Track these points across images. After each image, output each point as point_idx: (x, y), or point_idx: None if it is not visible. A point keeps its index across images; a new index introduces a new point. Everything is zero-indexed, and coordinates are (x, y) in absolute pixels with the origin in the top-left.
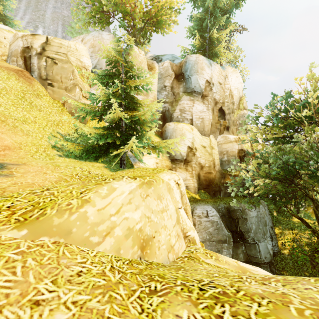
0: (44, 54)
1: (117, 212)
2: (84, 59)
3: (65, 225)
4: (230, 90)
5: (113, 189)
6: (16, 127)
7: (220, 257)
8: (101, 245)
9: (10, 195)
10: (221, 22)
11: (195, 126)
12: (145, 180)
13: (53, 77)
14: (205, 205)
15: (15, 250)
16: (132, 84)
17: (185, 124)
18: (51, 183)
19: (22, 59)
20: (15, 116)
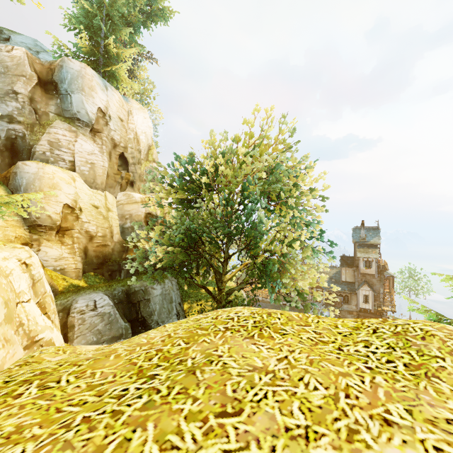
0: None
1: None
2: None
3: None
4: (136, 133)
5: None
6: None
7: (78, 349)
8: None
9: None
10: (124, 34)
11: (80, 174)
12: None
13: None
14: (92, 293)
15: None
16: None
17: (59, 167)
18: None
19: None
20: None
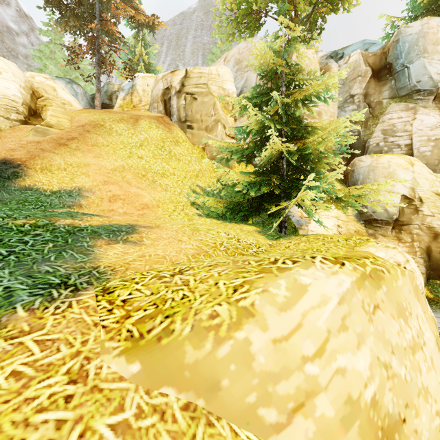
0: (183, 91)
1: (320, 353)
2: (227, 85)
3: (206, 366)
4: None
5: (301, 288)
6: (155, 181)
7: None
8: (283, 433)
9: (131, 276)
10: None
11: (418, 158)
12: (366, 269)
13: (192, 116)
14: None
15: (115, 415)
16: (300, 97)
17: (394, 155)
18: (187, 258)
19: (162, 103)
20: (154, 169)
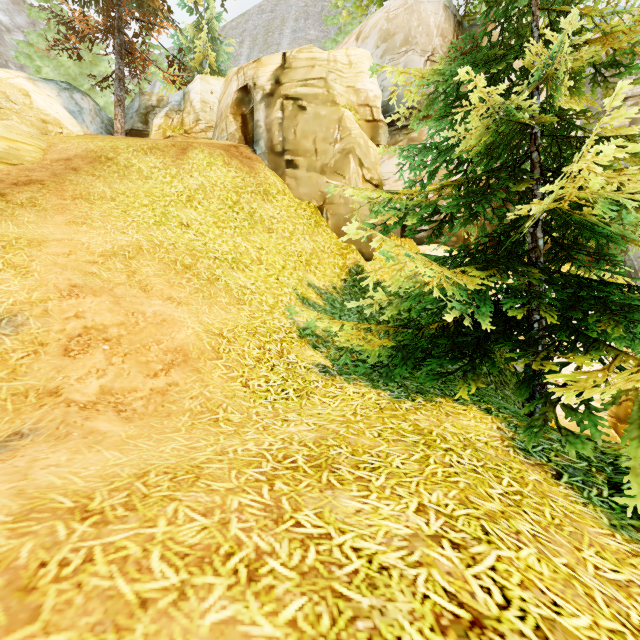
0: (278, 92)
1: None
2: (365, 82)
3: None
4: None
5: None
6: (214, 280)
7: None
8: None
9: None
10: None
11: None
12: None
13: (296, 144)
14: None
15: None
16: (619, 45)
17: None
18: None
19: (237, 121)
20: (216, 250)
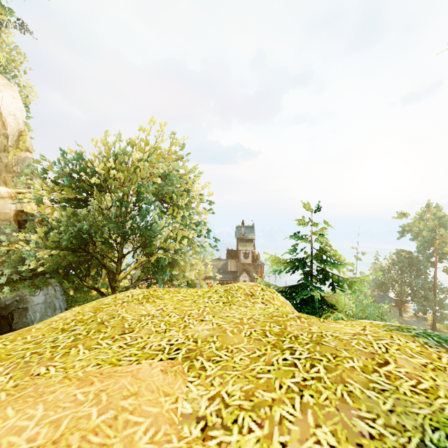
0: None
1: None
2: None
3: None
4: (0, 113)
5: None
6: None
7: None
8: None
9: None
10: None
11: None
12: None
13: None
14: None
15: None
16: None
17: None
18: None
19: None
20: None
